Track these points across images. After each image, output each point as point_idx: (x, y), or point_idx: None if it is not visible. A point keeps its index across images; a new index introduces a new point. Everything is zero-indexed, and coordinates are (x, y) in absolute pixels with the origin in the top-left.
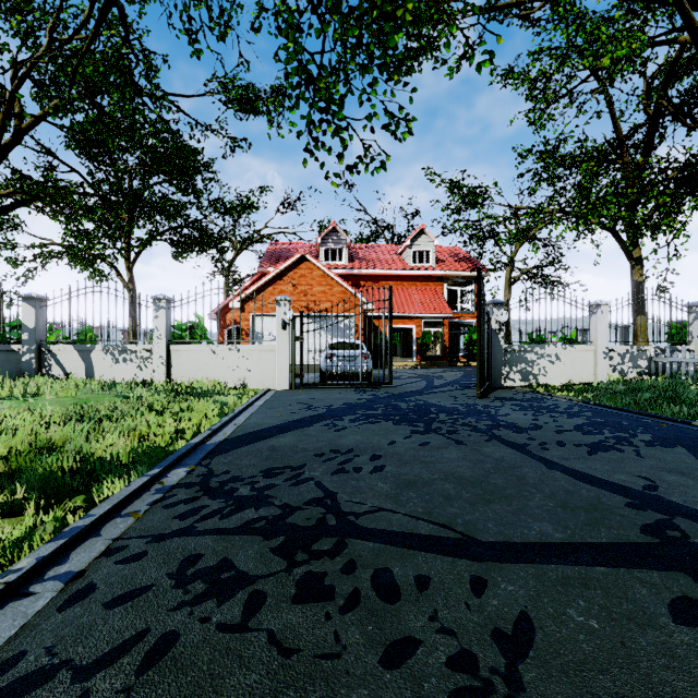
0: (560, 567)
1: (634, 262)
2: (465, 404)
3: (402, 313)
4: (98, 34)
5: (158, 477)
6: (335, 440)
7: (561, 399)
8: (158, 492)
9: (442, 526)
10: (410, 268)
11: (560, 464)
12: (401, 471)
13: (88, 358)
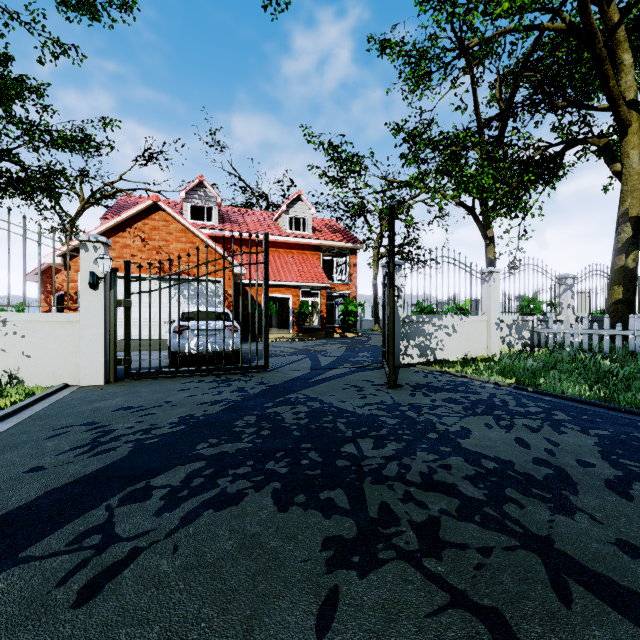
0: None
1: (488, 241)
2: (382, 403)
3: (279, 281)
4: None
5: None
6: None
7: (484, 383)
8: None
9: None
10: (287, 235)
11: None
12: None
13: None
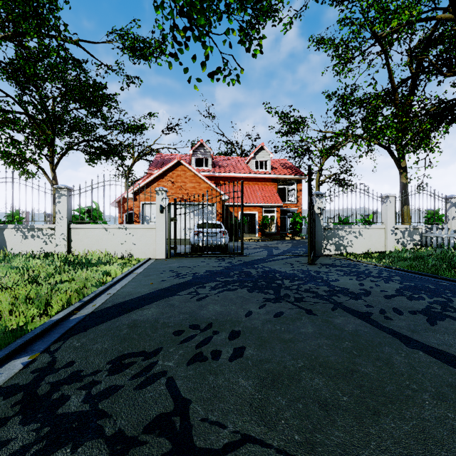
0: None
1: (401, 170)
2: (300, 270)
3: (249, 203)
4: None
5: None
6: (196, 311)
7: (368, 265)
8: None
9: None
10: (254, 173)
11: (414, 339)
12: (262, 356)
13: (2, 235)
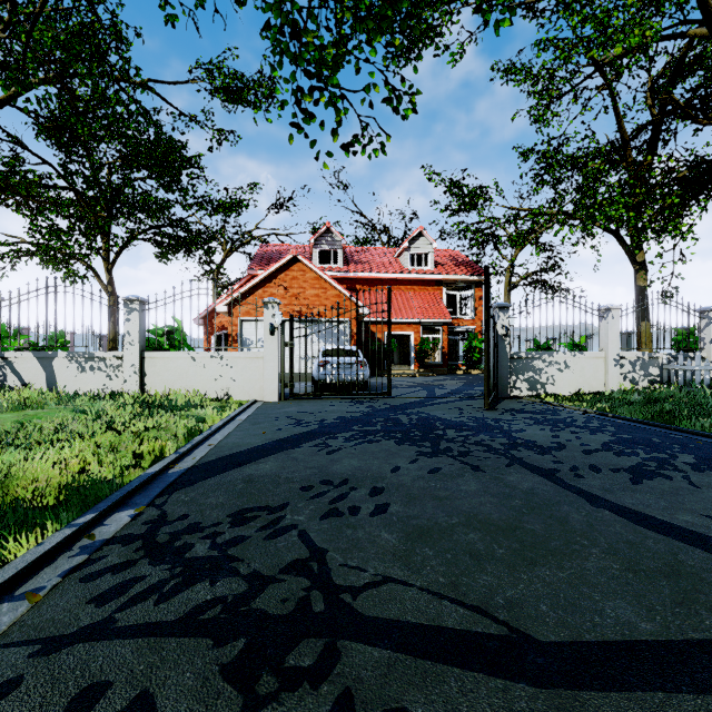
0: (672, 698)
1: (637, 266)
2: (472, 417)
3: (400, 318)
4: (61, 0)
5: (91, 525)
6: (327, 466)
7: (575, 411)
8: (82, 552)
9: (476, 610)
10: (408, 272)
11: (604, 498)
12: (410, 512)
13: (50, 366)
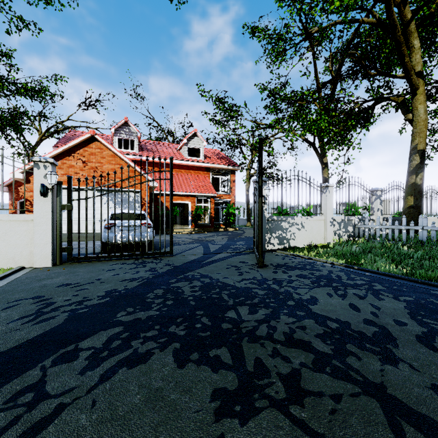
0: None
1: (324, 165)
2: (254, 279)
3: (181, 192)
4: None
5: None
6: None
7: (324, 263)
8: None
9: None
10: (187, 160)
11: None
12: None
13: None
